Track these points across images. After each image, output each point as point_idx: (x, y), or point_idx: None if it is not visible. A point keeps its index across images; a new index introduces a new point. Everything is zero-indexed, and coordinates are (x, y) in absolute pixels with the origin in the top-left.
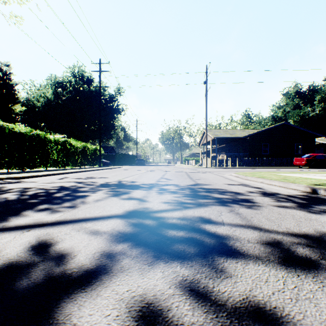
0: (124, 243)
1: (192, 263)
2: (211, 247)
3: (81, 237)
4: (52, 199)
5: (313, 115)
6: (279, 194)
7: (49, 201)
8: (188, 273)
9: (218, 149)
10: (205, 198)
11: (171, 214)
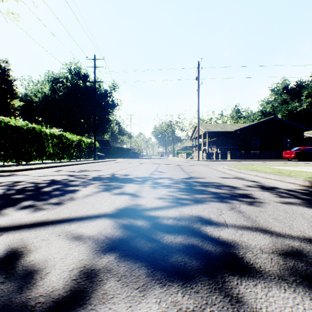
0: (111, 254)
1: (197, 287)
2: (218, 259)
3: (60, 245)
4: (39, 195)
5: (300, 110)
6: (277, 188)
7: (35, 196)
8: (193, 306)
9: (209, 142)
10: (201, 193)
11: (167, 213)
